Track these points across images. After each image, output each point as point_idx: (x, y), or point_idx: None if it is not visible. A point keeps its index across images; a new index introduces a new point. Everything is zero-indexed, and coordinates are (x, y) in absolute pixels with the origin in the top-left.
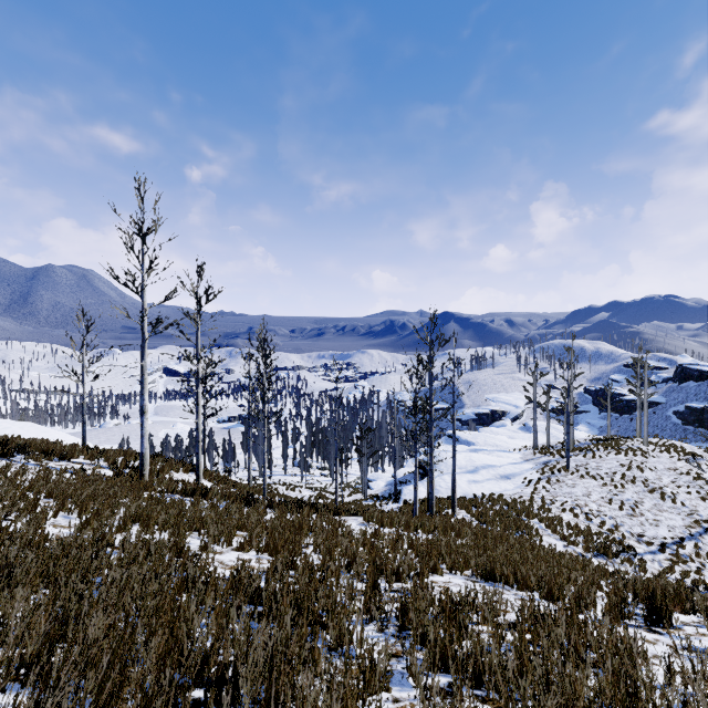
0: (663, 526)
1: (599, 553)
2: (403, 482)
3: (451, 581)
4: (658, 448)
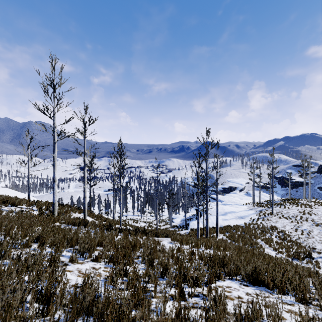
0: None
1: (294, 258)
2: (189, 219)
3: (231, 285)
4: (317, 204)
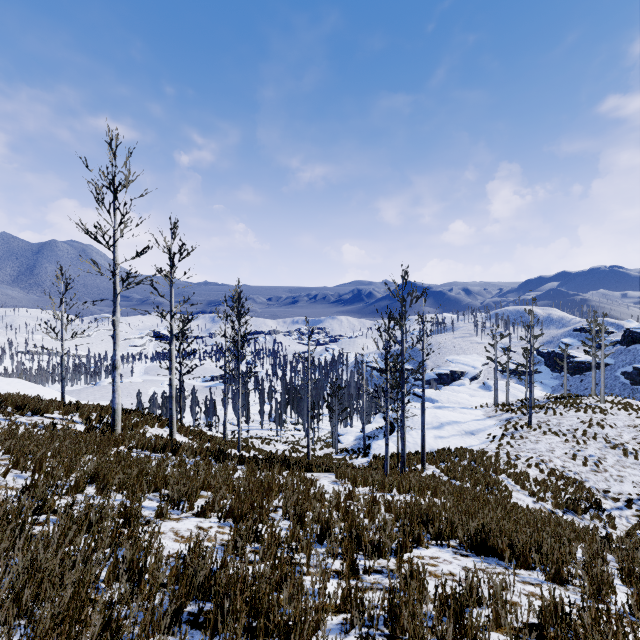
0: (627, 481)
1: (567, 509)
2: (371, 437)
3: (439, 555)
4: (616, 406)
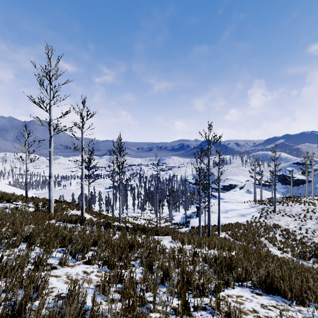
0: None
1: (299, 257)
2: (189, 217)
3: (242, 294)
4: None
